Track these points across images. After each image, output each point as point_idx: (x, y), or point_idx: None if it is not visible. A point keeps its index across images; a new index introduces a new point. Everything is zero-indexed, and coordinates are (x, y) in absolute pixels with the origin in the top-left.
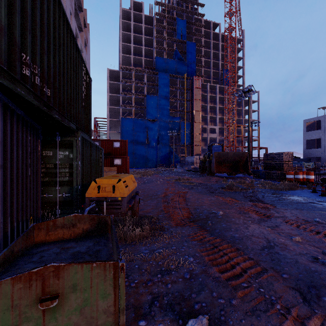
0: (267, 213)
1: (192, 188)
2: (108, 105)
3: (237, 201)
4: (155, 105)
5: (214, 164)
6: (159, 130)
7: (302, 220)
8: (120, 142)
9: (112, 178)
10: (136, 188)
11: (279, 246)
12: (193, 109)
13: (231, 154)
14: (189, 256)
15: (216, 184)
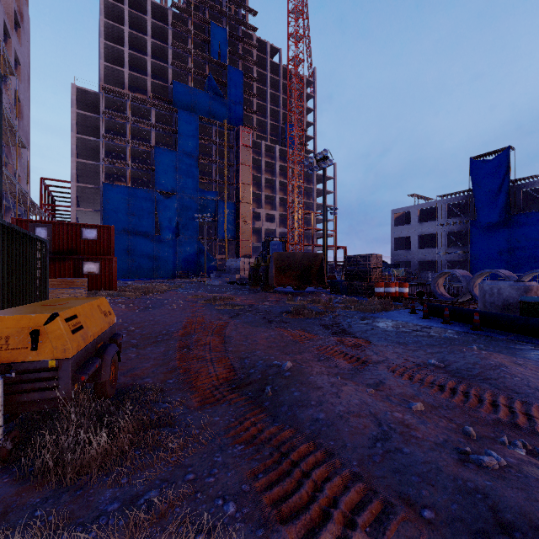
0: (361, 355)
1: (237, 315)
2: (74, 157)
3: (312, 336)
4: (172, 166)
5: (273, 272)
6: (179, 212)
7: (412, 365)
8: (97, 230)
9: (36, 309)
10: (112, 327)
11: (398, 432)
12: (239, 180)
13: (299, 255)
14: (226, 500)
15: (277, 305)
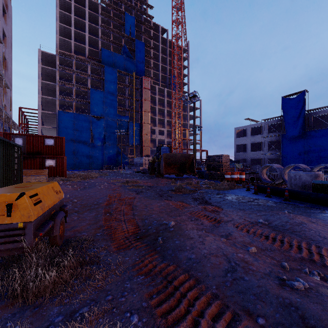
0: (217, 217)
1: (141, 192)
2: (40, 94)
3: (187, 205)
4: (101, 100)
5: (163, 166)
6: (105, 128)
7: (248, 223)
8: (54, 139)
9: (11, 190)
10: (61, 200)
11: (241, 266)
12: (142, 109)
13: (179, 155)
14: (132, 313)
15: (165, 186)
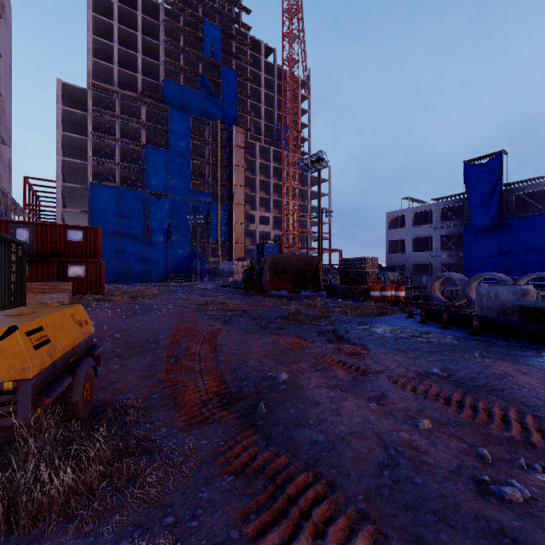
0: (360, 364)
1: (230, 320)
2: (60, 155)
3: (308, 344)
4: (164, 166)
5: (268, 276)
6: (171, 213)
7: (414, 374)
8: (84, 231)
9: None
10: (89, 338)
11: (407, 456)
12: (232, 181)
13: (294, 258)
14: None
15: (272, 310)
